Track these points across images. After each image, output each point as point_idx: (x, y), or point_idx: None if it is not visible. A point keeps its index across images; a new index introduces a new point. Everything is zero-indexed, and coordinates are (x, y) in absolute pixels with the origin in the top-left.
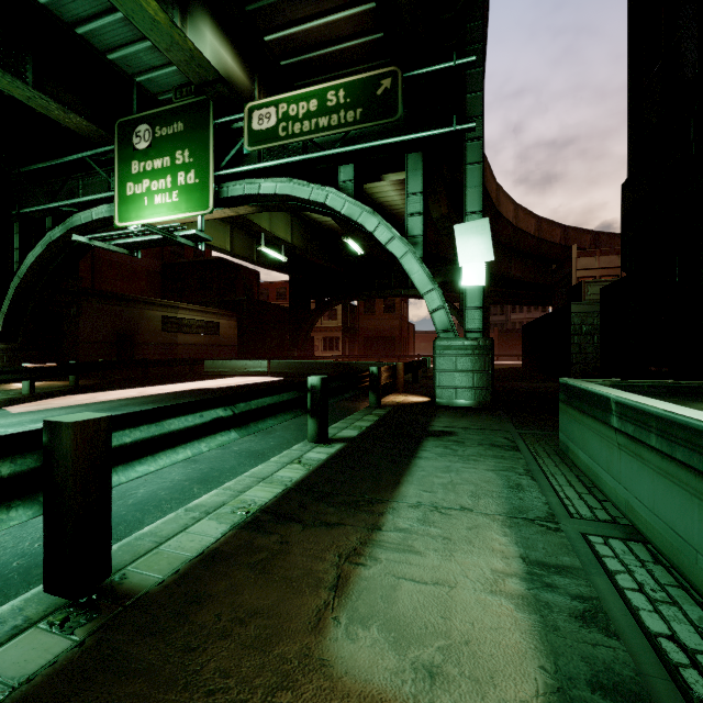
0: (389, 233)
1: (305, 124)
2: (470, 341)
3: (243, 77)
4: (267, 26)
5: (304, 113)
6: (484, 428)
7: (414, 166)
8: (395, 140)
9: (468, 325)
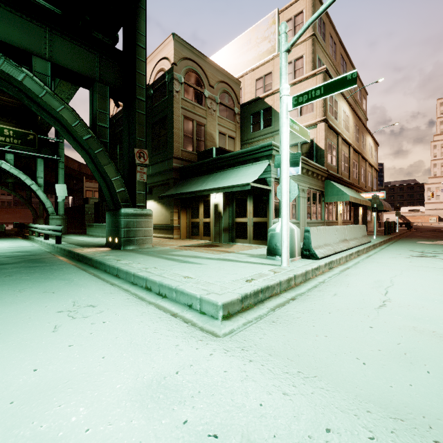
0: (31, 182)
1: None
2: (61, 216)
3: None
4: None
5: None
6: (71, 235)
7: (40, 162)
8: (34, 154)
9: (60, 212)
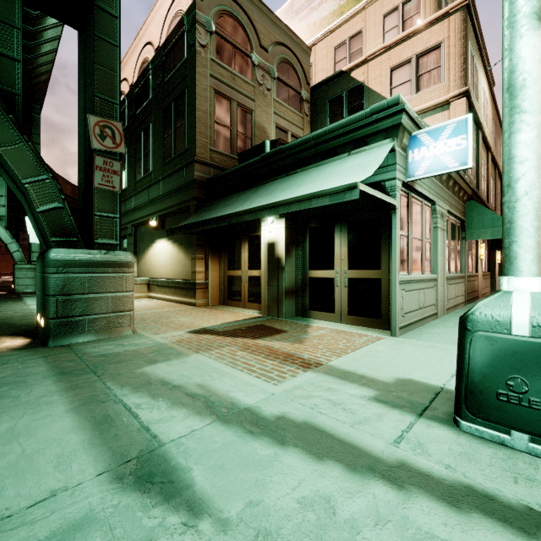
0: None
1: None
2: (34, 265)
3: None
4: None
5: None
6: None
7: (1, 183)
8: None
9: (33, 259)
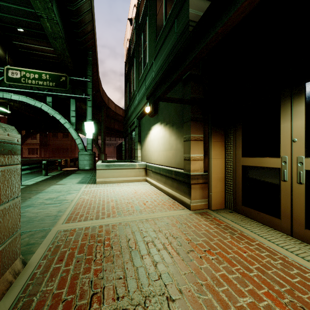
0: (64, 121)
1: (33, 81)
2: (88, 152)
3: (2, 52)
4: (15, 40)
5: (33, 77)
6: (88, 172)
7: (73, 103)
8: (67, 95)
9: (88, 148)
